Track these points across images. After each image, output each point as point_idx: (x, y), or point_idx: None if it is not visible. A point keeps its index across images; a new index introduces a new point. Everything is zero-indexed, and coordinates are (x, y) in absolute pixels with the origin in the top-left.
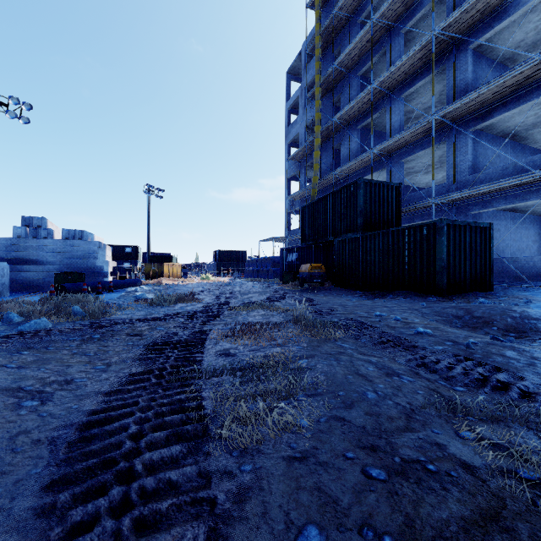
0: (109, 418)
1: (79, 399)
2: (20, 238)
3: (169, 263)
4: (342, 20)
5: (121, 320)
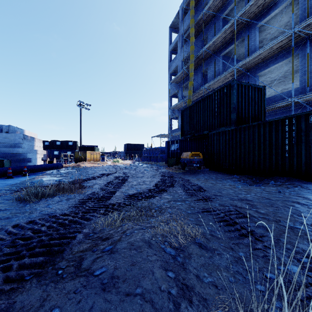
0: None
1: None
2: None
3: (91, 151)
4: None
5: None
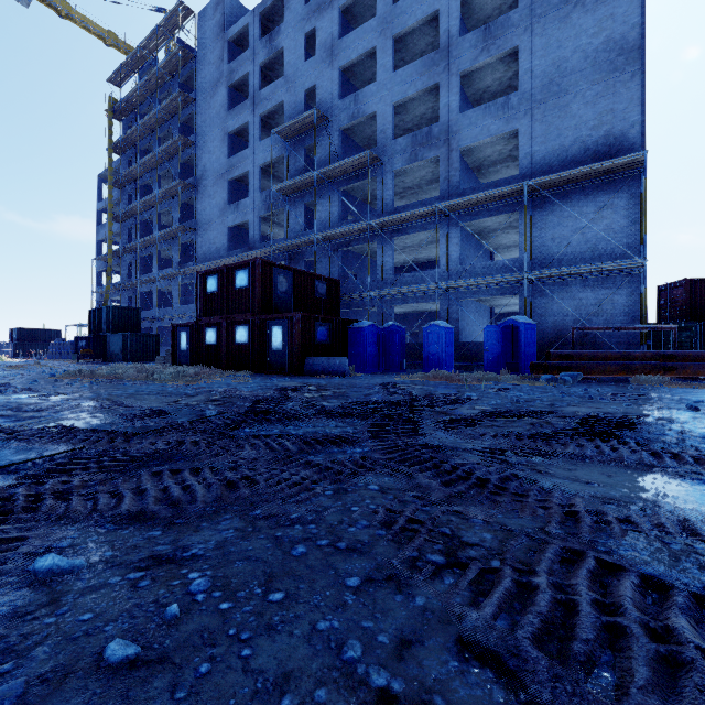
0: None
1: None
2: None
3: None
4: (131, 179)
5: None
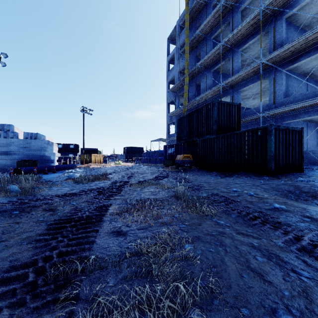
0: None
1: None
2: None
3: (95, 154)
4: (202, 4)
5: (43, 197)
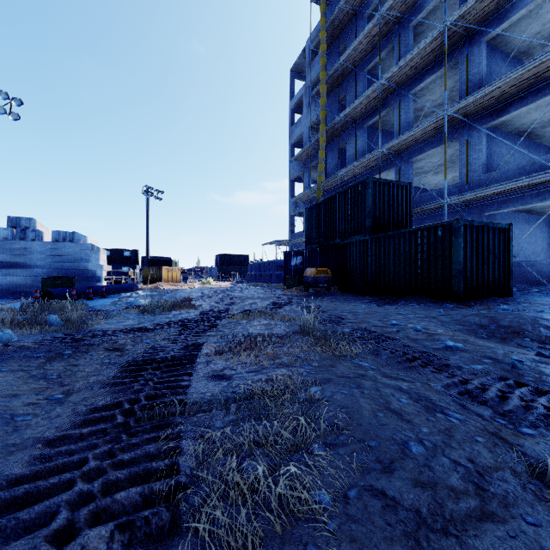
0: (34, 493)
1: (8, 452)
2: (6, 240)
3: (168, 267)
4: (348, 14)
5: (101, 332)
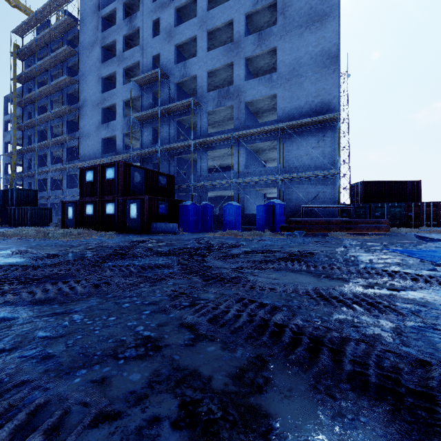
0: None
1: None
2: None
3: None
4: (30, 101)
5: None
